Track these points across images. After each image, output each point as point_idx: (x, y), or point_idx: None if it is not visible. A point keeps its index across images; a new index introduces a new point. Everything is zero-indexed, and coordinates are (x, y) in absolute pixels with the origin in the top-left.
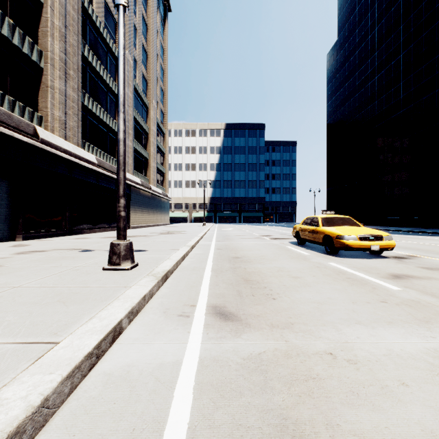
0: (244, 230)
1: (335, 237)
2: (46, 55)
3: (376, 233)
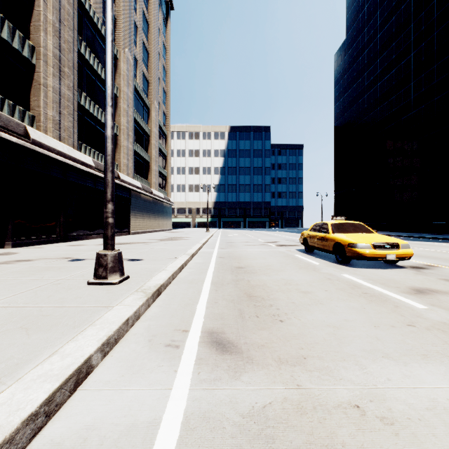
0: (249, 236)
1: (346, 245)
2: (38, 50)
3: (391, 241)
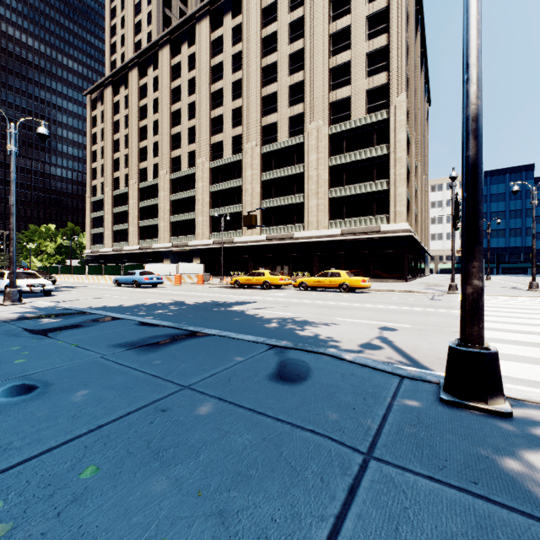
0: (511, 279)
1: None
2: (417, 210)
3: None
